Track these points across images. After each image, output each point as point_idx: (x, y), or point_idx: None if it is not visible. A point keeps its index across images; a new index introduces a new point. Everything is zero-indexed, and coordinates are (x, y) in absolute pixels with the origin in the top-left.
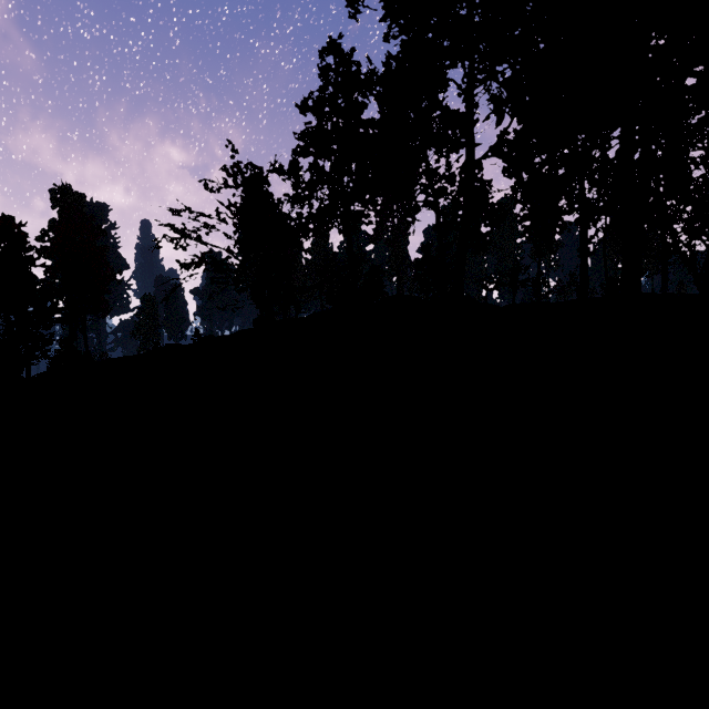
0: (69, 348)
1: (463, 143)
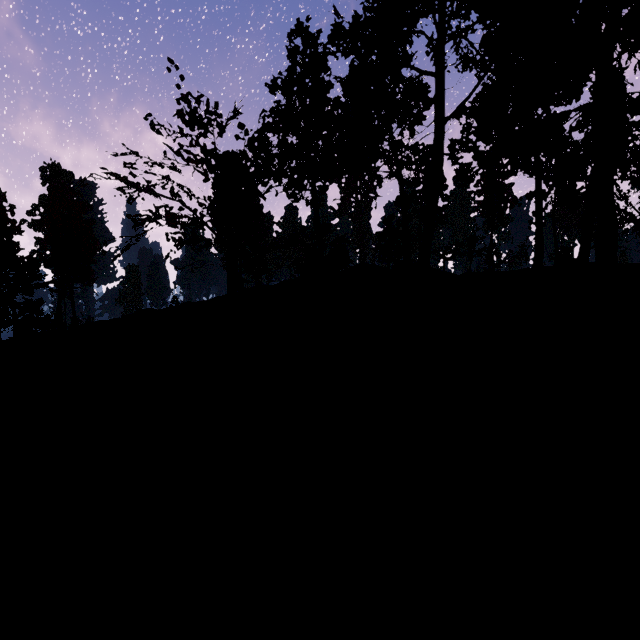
0: (36, 312)
1: (433, 100)
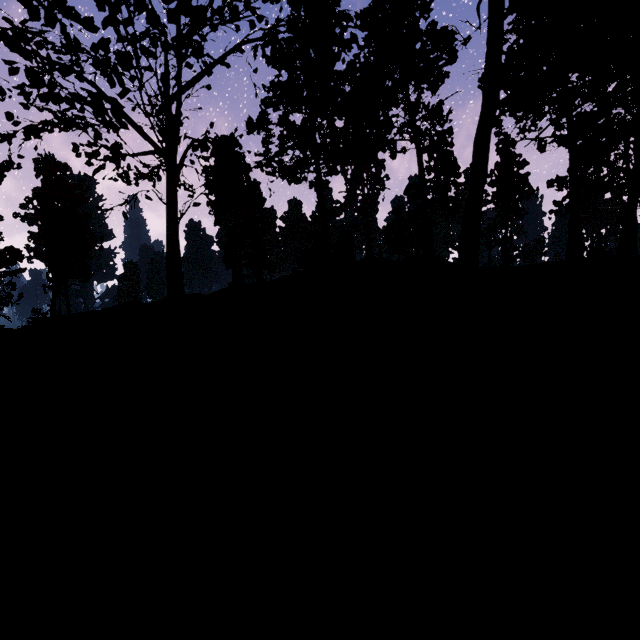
0: None
1: None
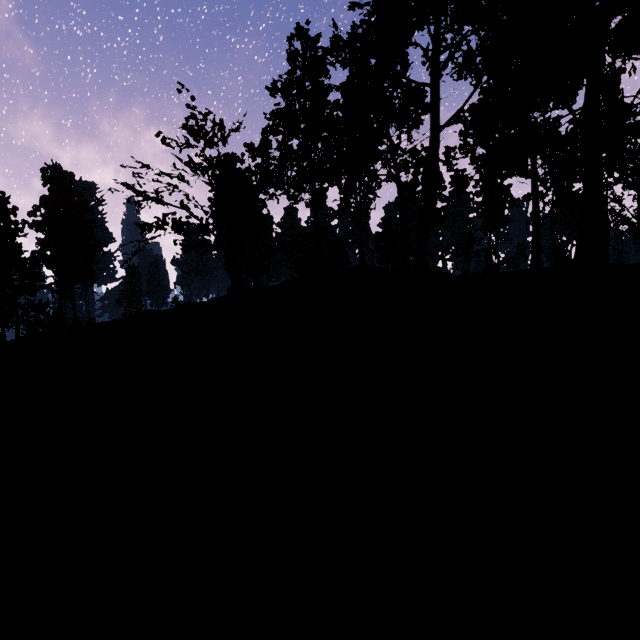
0: (43, 313)
1: (428, 109)
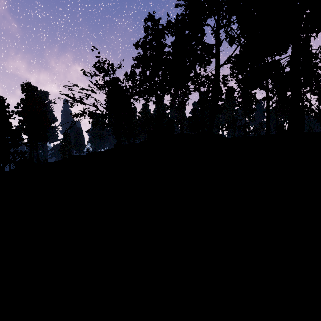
0: (23, 157)
1: (214, 56)
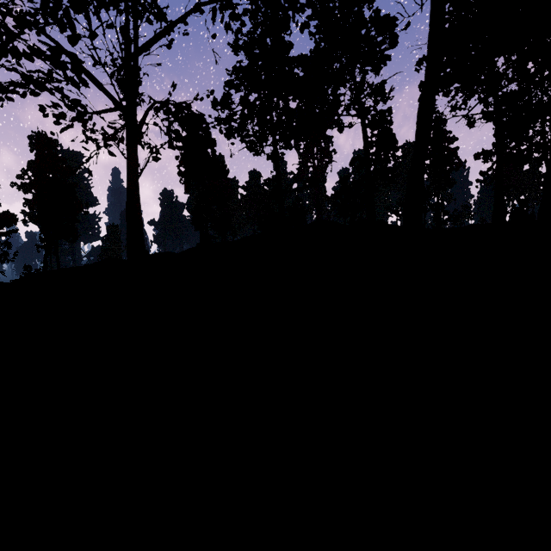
0: None
1: None
